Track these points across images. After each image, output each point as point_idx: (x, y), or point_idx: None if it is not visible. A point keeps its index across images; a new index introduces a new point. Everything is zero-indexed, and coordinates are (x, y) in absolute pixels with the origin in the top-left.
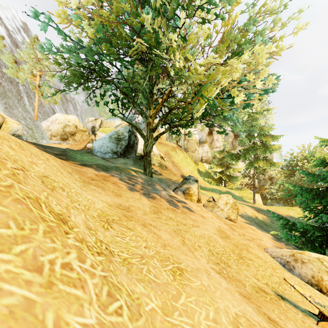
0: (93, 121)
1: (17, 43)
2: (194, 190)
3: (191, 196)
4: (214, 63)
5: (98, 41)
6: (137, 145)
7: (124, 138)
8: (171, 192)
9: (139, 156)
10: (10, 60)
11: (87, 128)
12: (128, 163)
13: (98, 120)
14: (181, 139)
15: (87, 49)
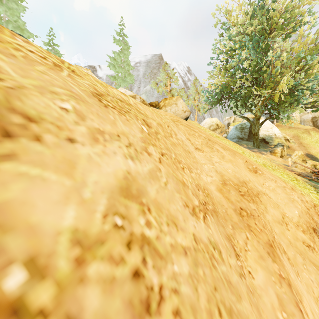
0: (228, 119)
1: (185, 83)
2: (278, 150)
3: (275, 153)
4: (295, 70)
5: (222, 90)
6: None
7: (247, 127)
8: (262, 152)
9: (260, 139)
10: (185, 97)
11: (224, 125)
12: (249, 144)
13: (232, 118)
14: (318, 120)
15: (218, 95)
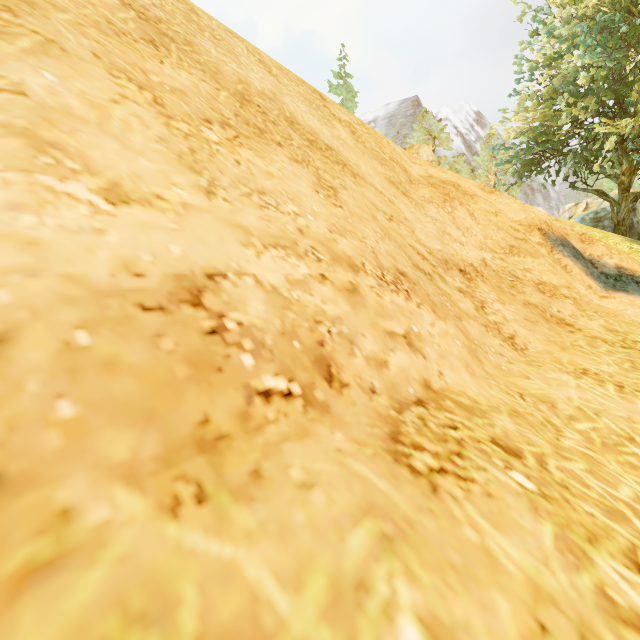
0: (571, 209)
1: (470, 146)
2: None
3: None
4: None
5: (534, 140)
6: (638, 222)
7: (609, 217)
8: None
9: None
10: (467, 172)
11: None
12: None
13: (580, 205)
14: None
15: (525, 150)
